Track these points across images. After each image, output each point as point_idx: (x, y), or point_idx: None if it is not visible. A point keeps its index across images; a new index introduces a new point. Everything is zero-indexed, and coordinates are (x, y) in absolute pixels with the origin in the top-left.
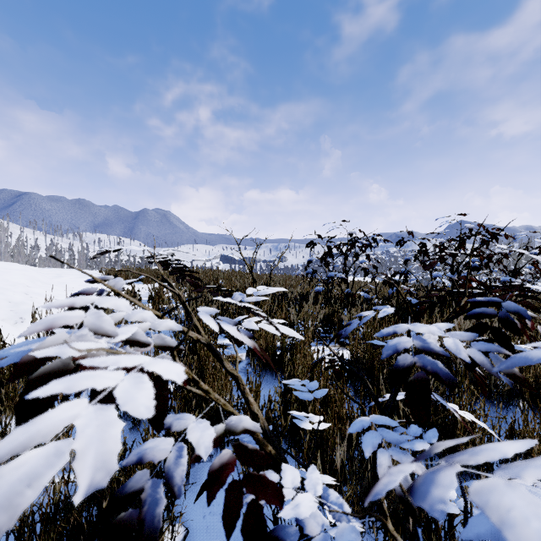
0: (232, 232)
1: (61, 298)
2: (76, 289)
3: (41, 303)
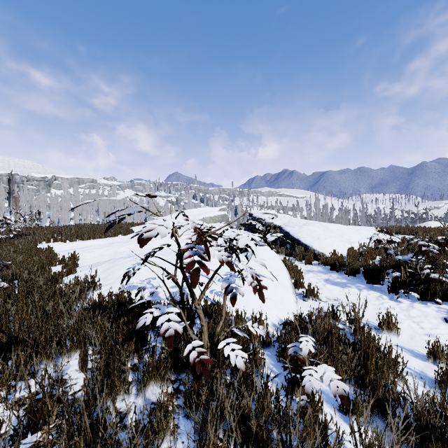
0: (433, 214)
1: (360, 239)
2: (365, 236)
3: (355, 240)
